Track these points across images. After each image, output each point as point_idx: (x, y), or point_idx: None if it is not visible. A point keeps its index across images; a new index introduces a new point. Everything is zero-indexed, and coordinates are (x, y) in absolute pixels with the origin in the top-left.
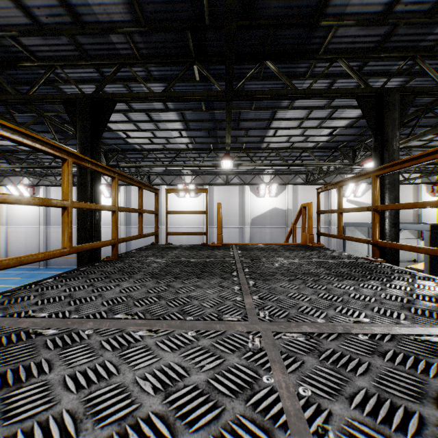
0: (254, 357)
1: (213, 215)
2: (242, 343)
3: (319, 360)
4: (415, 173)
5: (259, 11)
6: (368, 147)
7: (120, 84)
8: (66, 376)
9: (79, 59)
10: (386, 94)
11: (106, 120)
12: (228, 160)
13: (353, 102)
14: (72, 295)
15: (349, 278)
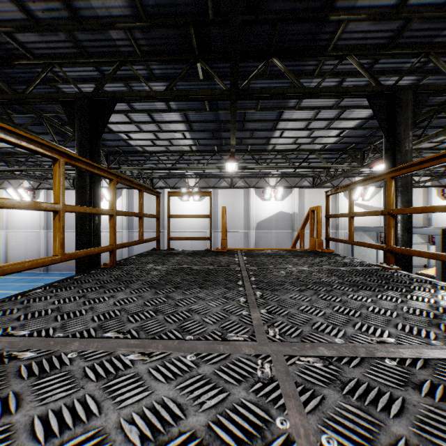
0: (264, 390)
1: (217, 219)
2: (250, 370)
3: (342, 394)
4: (424, 176)
5: (266, 5)
6: (377, 149)
7: (121, 83)
8: (35, 416)
9: (78, 56)
10: (398, 92)
11: (106, 120)
12: (233, 162)
13: (362, 102)
14: (61, 309)
15: (365, 289)
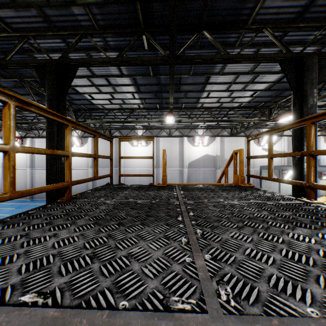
0: None
1: (159, 160)
2: None
3: None
4: None
5: None
6: (281, 106)
7: (83, 53)
8: None
9: (48, 30)
10: (305, 57)
11: (70, 80)
12: (171, 116)
13: (272, 69)
14: None
15: (300, 225)
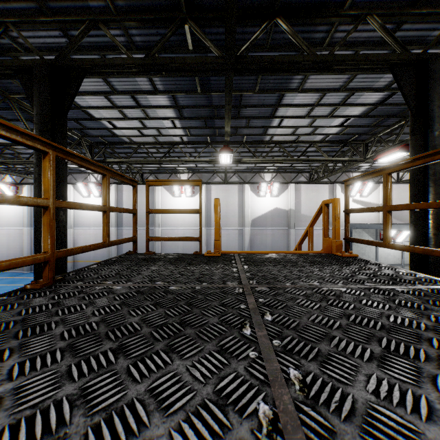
0: None
1: (210, 216)
2: None
3: None
4: None
5: None
6: (382, 140)
7: (96, 55)
8: None
9: (38, 15)
10: (430, 60)
11: (72, 93)
12: (228, 153)
13: (374, 84)
14: None
15: None
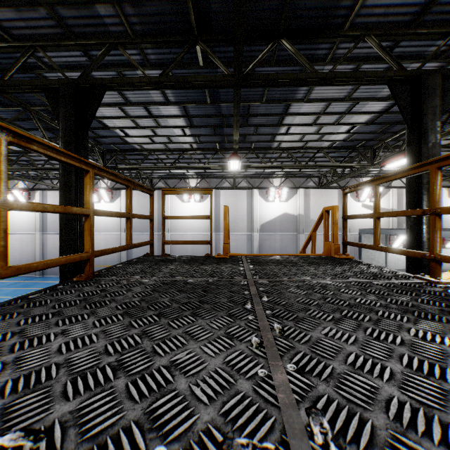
0: None
1: (219, 221)
2: None
3: None
4: None
5: None
6: (389, 146)
7: (113, 71)
8: None
9: (63, 38)
10: (424, 76)
11: (94, 109)
12: (236, 160)
13: (377, 94)
14: None
15: (424, 317)
